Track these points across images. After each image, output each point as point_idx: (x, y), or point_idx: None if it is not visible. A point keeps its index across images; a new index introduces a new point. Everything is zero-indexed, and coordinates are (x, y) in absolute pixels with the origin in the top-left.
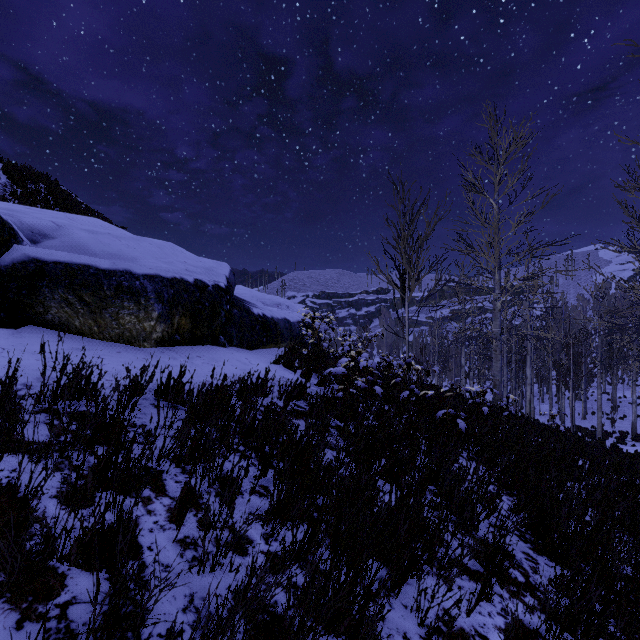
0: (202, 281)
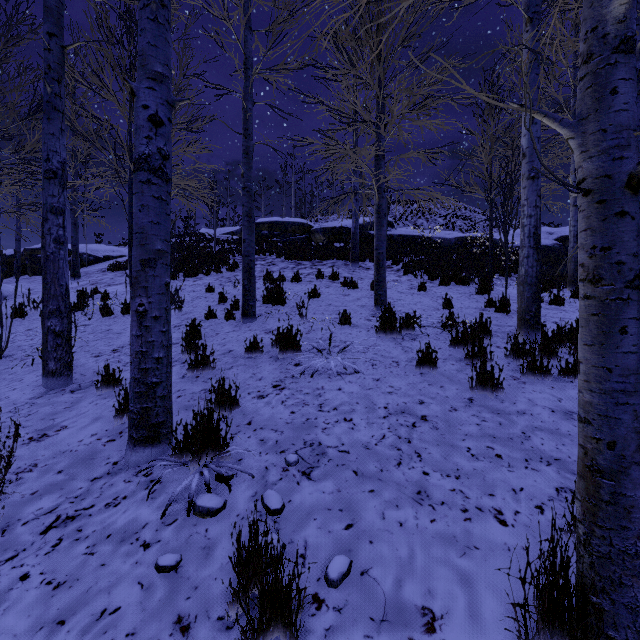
0: (335, 226)
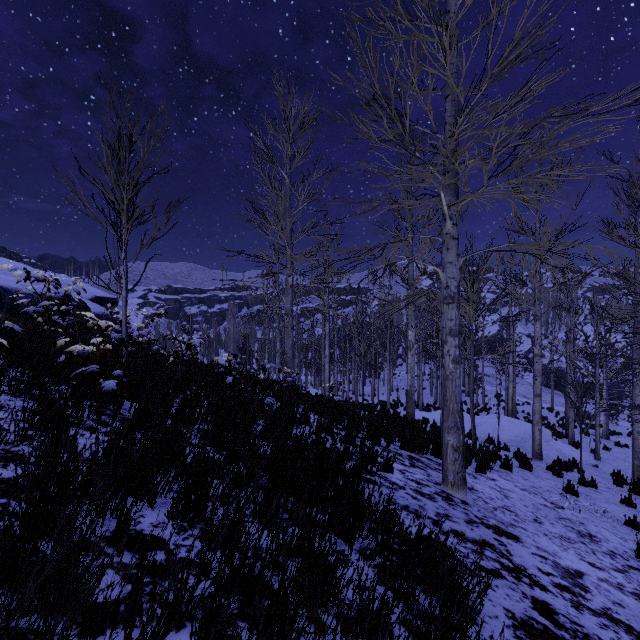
0: None
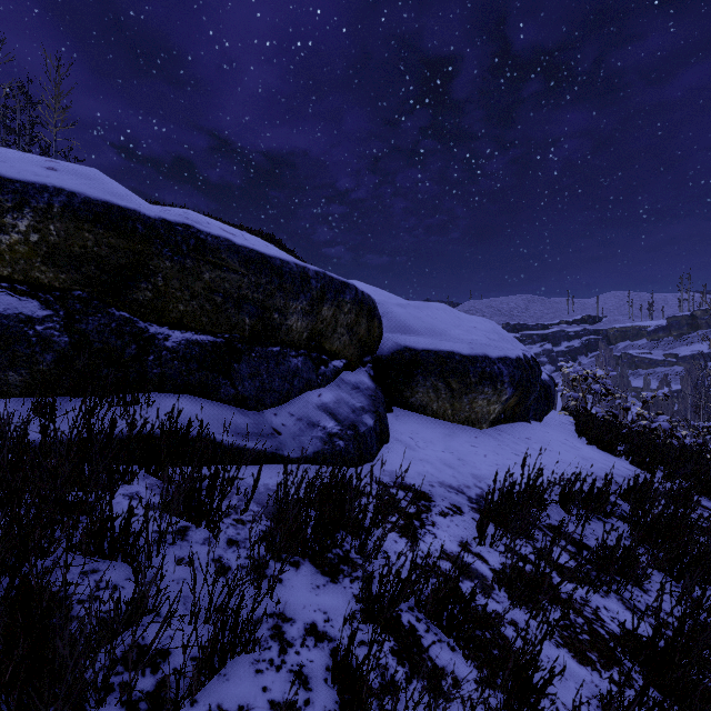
0: (525, 355)
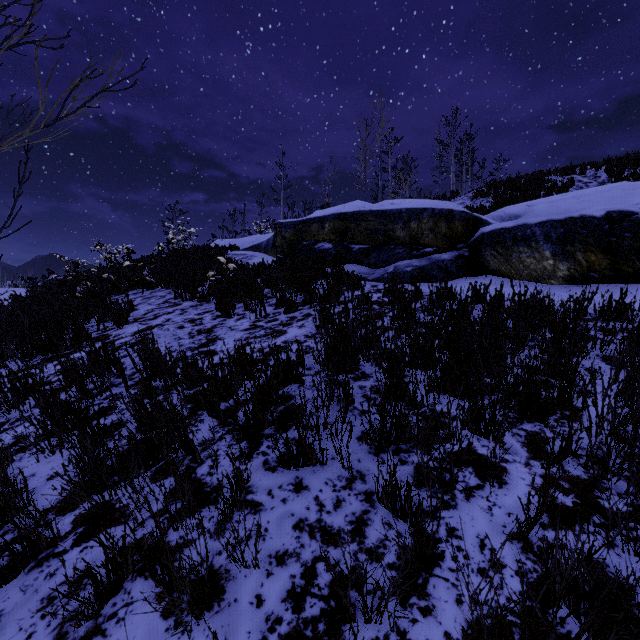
0: (623, 211)
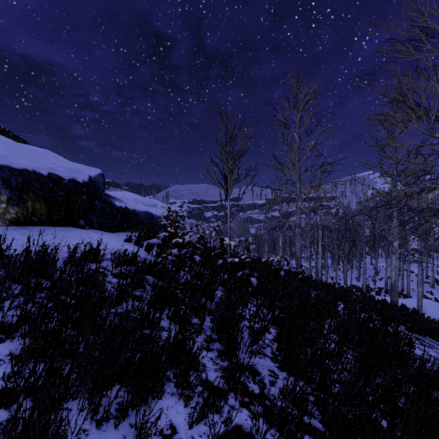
0: (57, 175)
